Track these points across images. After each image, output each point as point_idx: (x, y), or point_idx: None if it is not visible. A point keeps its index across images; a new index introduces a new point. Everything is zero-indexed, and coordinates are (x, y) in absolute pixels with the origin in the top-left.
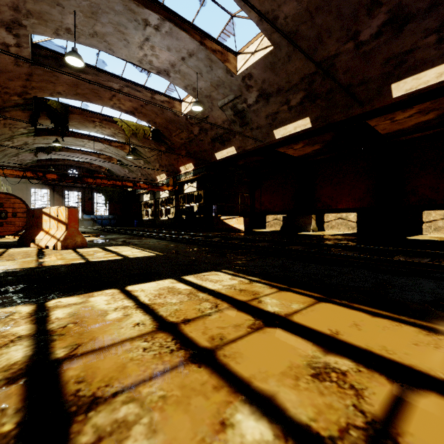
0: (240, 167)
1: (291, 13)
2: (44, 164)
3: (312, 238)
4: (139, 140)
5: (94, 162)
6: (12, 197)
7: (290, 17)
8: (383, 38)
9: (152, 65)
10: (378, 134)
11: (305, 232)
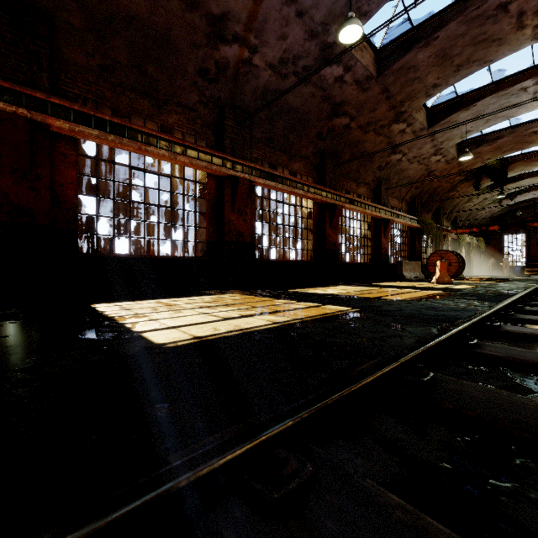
0: None
1: None
2: (516, 207)
3: None
4: None
5: None
6: (448, 252)
7: None
8: None
9: None
10: None
11: None
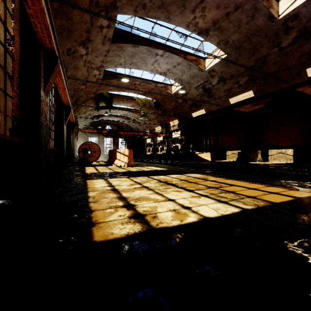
0: (208, 120)
1: (236, 39)
2: (94, 123)
3: (252, 165)
4: (146, 108)
5: (120, 121)
6: (94, 143)
7: (236, 40)
8: (297, 44)
9: (157, 71)
10: (307, 95)
11: (253, 162)
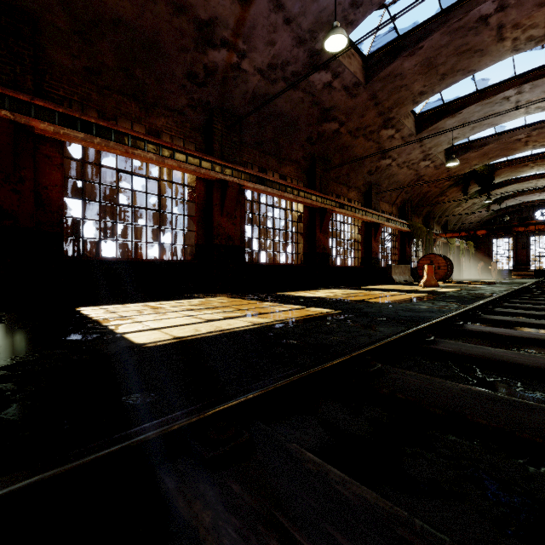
0: None
1: None
2: (504, 212)
3: None
4: None
5: None
6: (437, 256)
7: None
8: None
9: (542, 108)
10: None
11: None
